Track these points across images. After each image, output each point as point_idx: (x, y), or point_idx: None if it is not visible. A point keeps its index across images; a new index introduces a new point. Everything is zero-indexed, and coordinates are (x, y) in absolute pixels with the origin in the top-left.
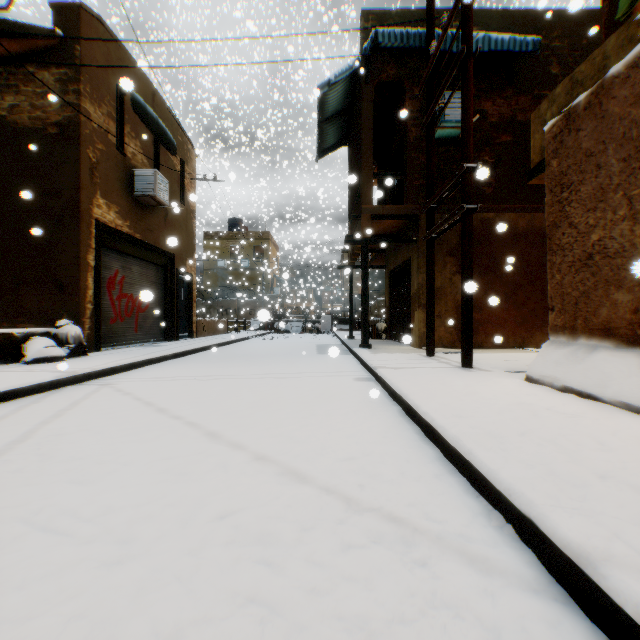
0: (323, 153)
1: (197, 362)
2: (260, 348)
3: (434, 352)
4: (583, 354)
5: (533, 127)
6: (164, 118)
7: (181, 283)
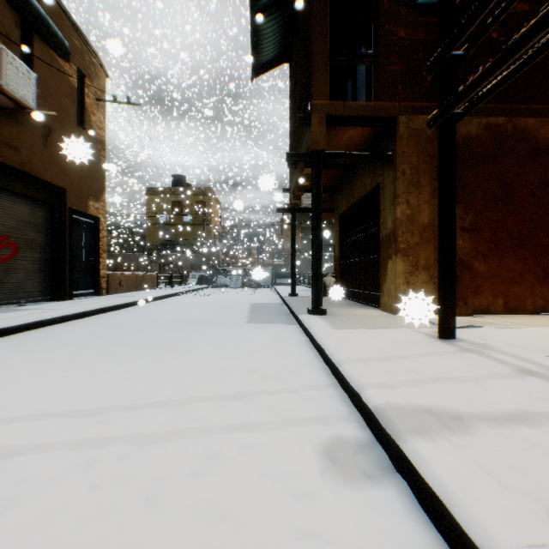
0: (260, 71)
1: (17, 350)
2: (174, 311)
3: (454, 332)
4: None
5: None
6: (44, 3)
7: (81, 227)
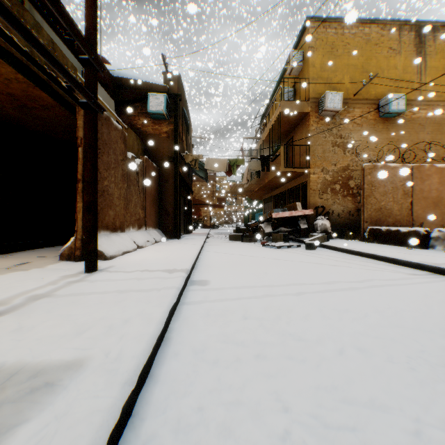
0: None
1: None
2: None
3: None
4: (110, 238)
5: (11, 10)
6: None
7: None
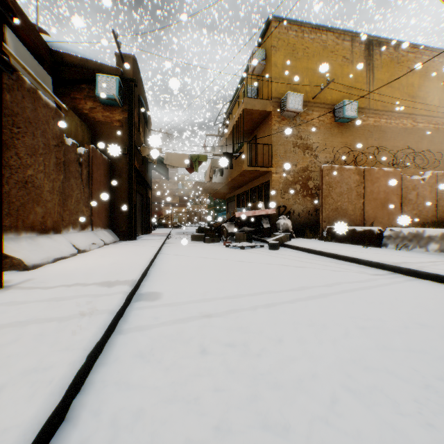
0: None
1: None
2: None
3: None
4: (36, 242)
5: None
6: None
7: None
